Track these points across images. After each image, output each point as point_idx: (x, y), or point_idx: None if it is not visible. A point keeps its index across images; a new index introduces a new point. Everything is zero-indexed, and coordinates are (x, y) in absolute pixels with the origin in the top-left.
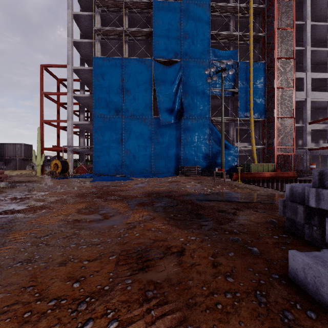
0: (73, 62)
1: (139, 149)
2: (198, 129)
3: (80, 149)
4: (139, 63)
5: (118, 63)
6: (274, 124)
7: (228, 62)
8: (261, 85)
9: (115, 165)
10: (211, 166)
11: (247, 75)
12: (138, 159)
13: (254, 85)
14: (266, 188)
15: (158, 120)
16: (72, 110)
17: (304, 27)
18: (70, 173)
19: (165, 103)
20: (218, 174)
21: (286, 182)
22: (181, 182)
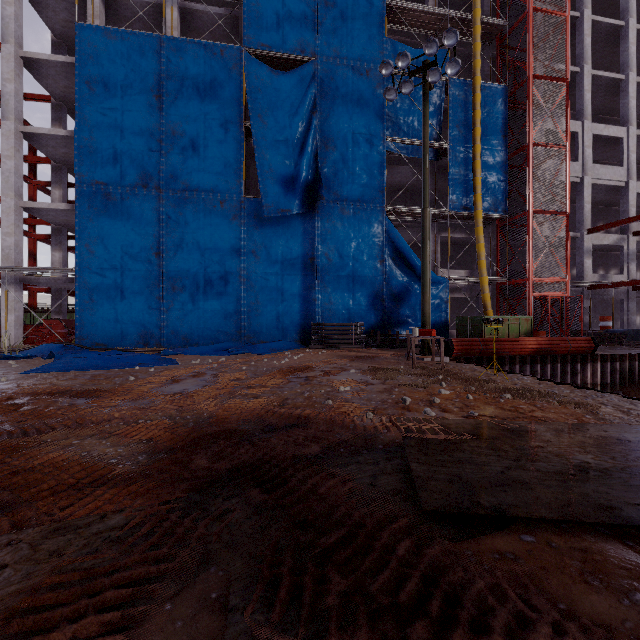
0: (20, 40)
1: (207, 279)
2: (356, 234)
3: (43, 277)
4: (207, 54)
5: (149, 48)
6: (528, 228)
7: (445, 40)
8: (497, 137)
9: (140, 320)
10: (387, 323)
11: (469, 112)
12: (203, 304)
13: (483, 136)
14: (594, 393)
15: (256, 206)
16: (18, 171)
17: (577, 25)
18: (12, 343)
19: (276, 164)
20: (404, 343)
21: (572, 361)
22: (319, 369)
